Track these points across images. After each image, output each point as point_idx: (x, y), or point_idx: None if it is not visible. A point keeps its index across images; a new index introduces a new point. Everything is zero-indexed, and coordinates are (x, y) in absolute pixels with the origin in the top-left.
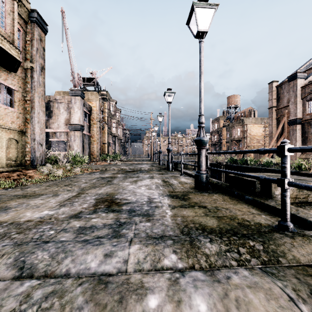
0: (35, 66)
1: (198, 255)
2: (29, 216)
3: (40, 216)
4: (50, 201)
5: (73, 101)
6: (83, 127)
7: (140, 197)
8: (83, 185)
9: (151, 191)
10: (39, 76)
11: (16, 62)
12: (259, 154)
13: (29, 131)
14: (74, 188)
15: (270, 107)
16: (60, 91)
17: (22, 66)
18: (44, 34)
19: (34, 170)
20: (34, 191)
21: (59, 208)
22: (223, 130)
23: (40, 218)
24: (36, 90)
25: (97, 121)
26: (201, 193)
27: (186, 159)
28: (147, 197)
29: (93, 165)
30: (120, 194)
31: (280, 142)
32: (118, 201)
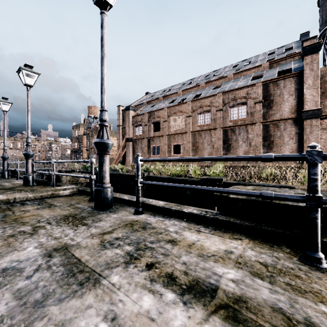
0: None
1: (4, 193)
2: None
3: None
4: None
5: None
6: None
7: None
8: None
9: None
10: None
11: None
12: (111, 162)
13: None
14: None
15: (118, 125)
16: None
17: None
18: None
19: None
20: None
21: None
22: (84, 138)
23: None
24: None
25: None
26: (26, 186)
27: (39, 167)
28: None
29: None
30: None
31: (123, 153)
32: None
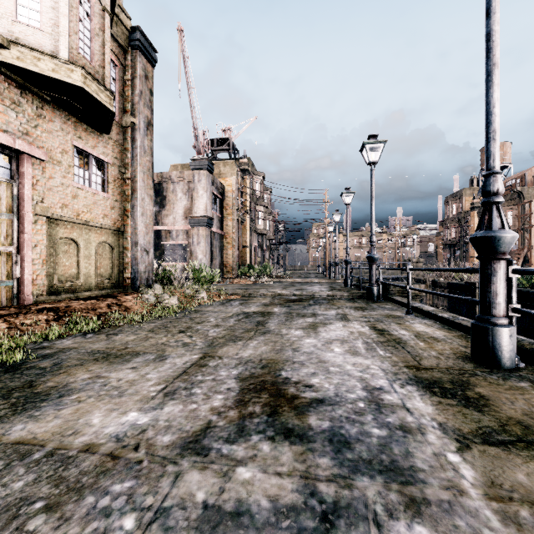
0: (137, 120)
1: None
2: (96, 426)
3: (116, 432)
4: (147, 376)
5: (196, 178)
6: (211, 221)
7: (342, 380)
8: (211, 331)
9: (360, 360)
10: (144, 138)
11: (108, 114)
12: None
13: (130, 230)
14: (196, 339)
15: None
16: (177, 165)
17: (119, 123)
18: (151, 67)
19: (135, 296)
20: (126, 343)
21: (161, 403)
22: (471, 217)
23: (116, 441)
24: (139, 162)
25: (233, 209)
26: (504, 379)
27: (393, 274)
28: (360, 384)
29: (227, 285)
30: (290, 365)
31: None
32: (292, 392)
